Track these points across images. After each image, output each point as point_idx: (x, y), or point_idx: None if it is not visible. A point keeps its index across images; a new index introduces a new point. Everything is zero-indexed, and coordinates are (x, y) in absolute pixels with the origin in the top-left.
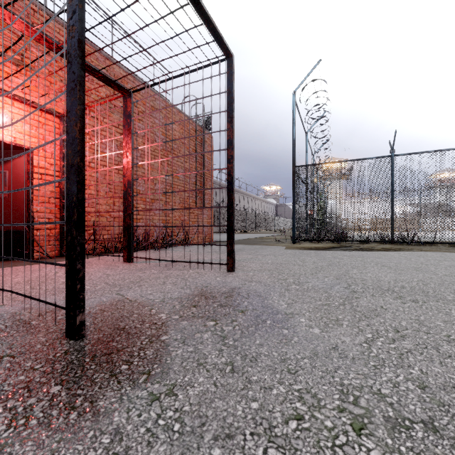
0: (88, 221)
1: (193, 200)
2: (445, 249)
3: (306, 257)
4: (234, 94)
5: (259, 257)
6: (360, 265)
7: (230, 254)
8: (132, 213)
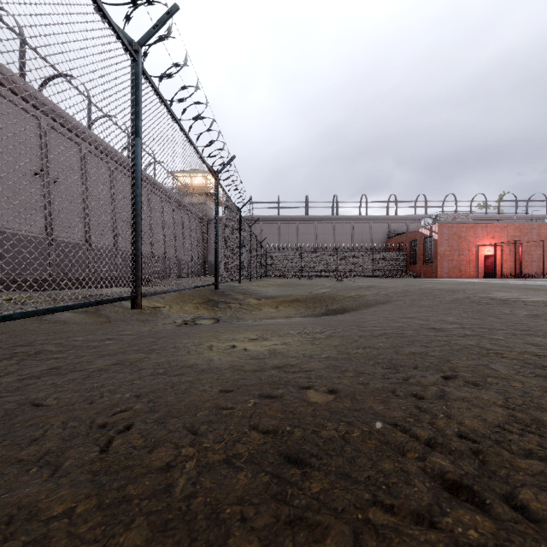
0: (507, 270)
1: None
2: None
3: None
4: (543, 247)
5: None
6: None
7: (543, 276)
8: (521, 268)
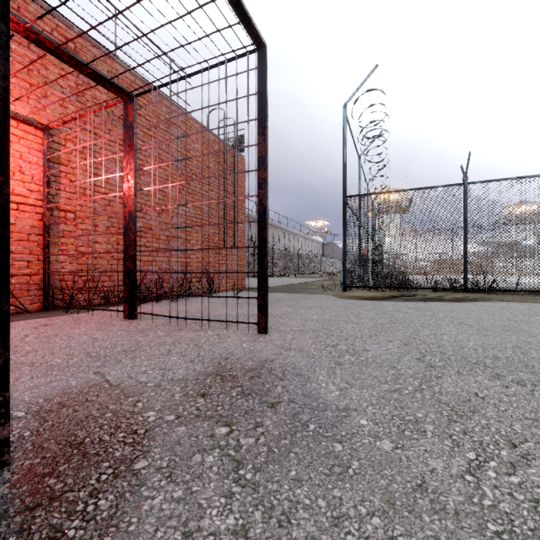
0: (83, 264)
1: (220, 238)
2: (531, 298)
3: (360, 311)
4: (267, 96)
5: (302, 311)
6: (431, 322)
7: (262, 310)
8: (135, 255)
